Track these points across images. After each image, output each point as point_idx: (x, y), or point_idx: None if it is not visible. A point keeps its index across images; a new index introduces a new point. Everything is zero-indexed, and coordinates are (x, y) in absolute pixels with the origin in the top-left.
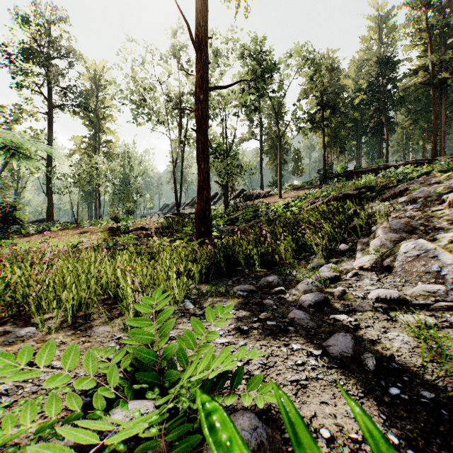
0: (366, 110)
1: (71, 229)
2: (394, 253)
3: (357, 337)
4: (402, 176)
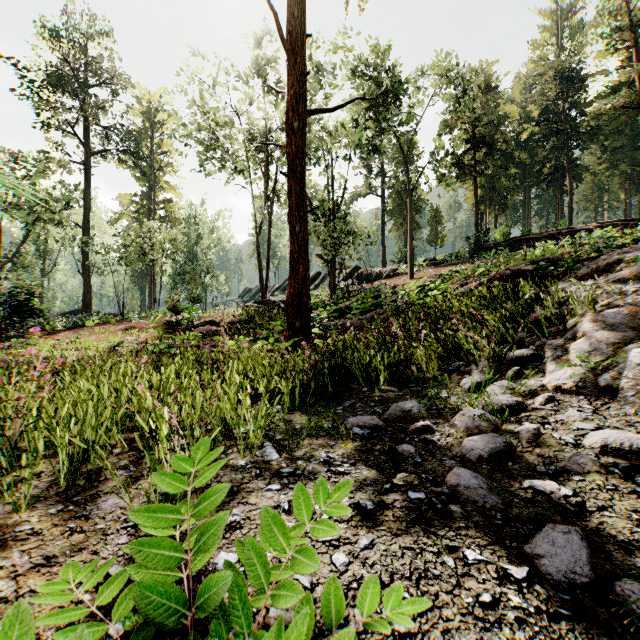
0: (538, 149)
1: (114, 324)
2: (616, 364)
3: (589, 534)
4: (603, 243)
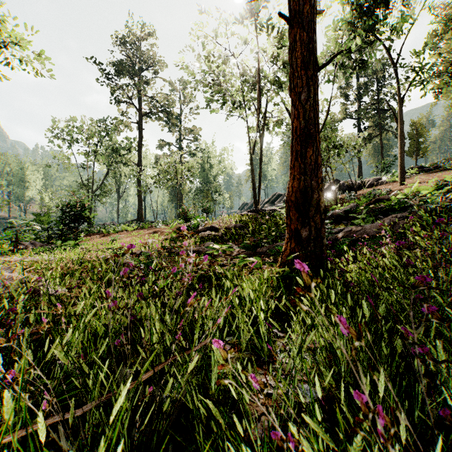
0: None
1: (146, 229)
2: None
3: None
4: None
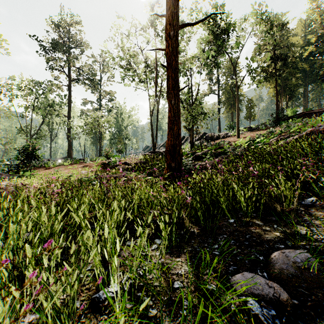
0: (315, 60)
1: (78, 164)
2: None
3: None
4: None
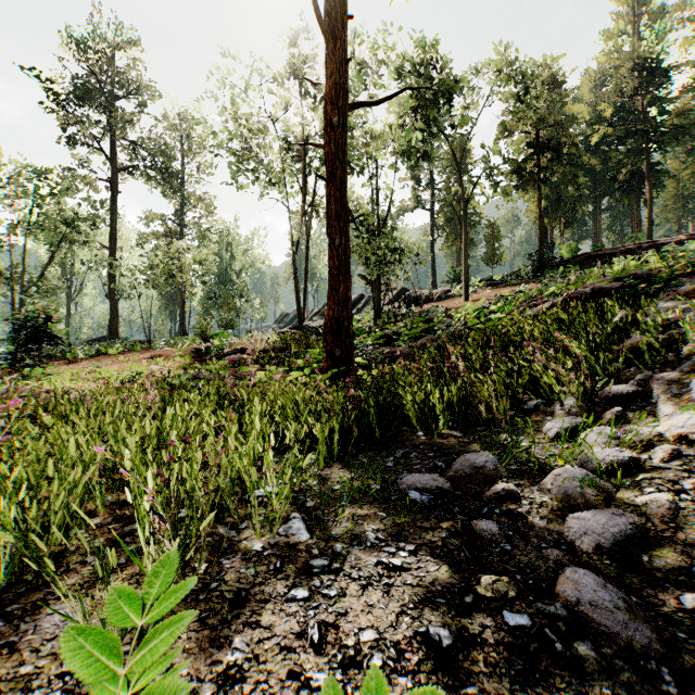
0: (612, 153)
1: (139, 352)
2: None
3: None
4: None
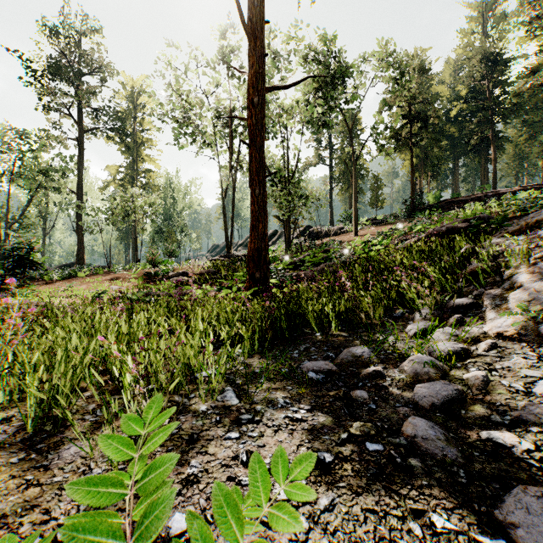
0: (466, 123)
1: (101, 275)
2: None
3: None
4: (528, 203)
